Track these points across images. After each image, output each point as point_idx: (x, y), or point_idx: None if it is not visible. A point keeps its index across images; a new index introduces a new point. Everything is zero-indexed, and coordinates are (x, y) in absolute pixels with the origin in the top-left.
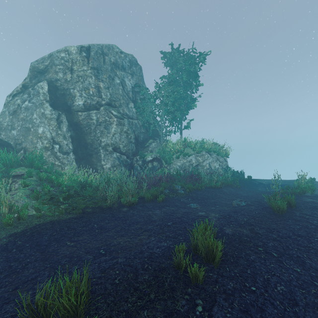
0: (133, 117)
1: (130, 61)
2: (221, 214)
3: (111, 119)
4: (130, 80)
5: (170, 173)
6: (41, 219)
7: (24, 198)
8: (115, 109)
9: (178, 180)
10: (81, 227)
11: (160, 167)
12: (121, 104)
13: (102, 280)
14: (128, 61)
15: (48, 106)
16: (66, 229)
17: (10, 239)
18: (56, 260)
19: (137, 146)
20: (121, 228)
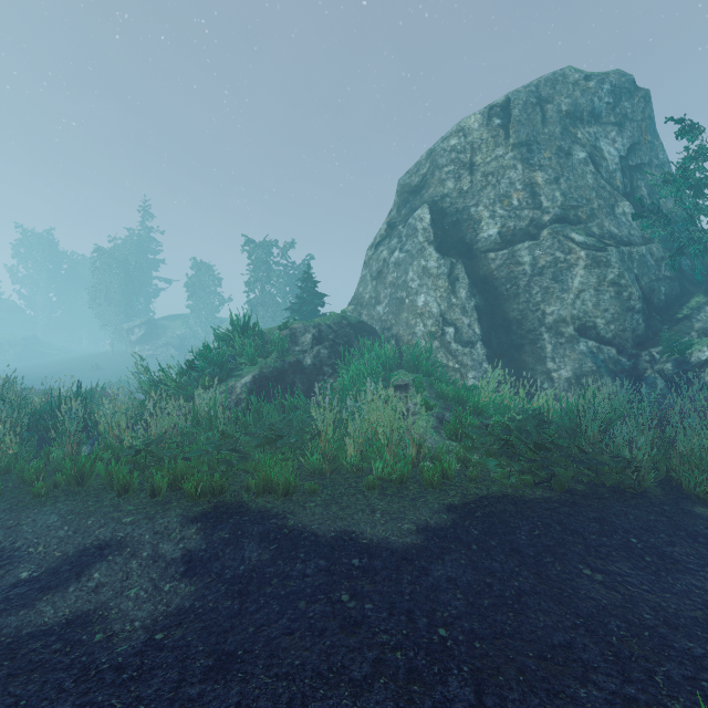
0: (631, 239)
1: (615, 89)
2: None
3: (569, 257)
4: (615, 141)
5: None
6: (480, 486)
7: (432, 434)
8: (576, 227)
9: None
10: (595, 535)
11: None
12: (595, 212)
13: None
14: (607, 93)
15: (432, 252)
16: (558, 529)
17: (454, 518)
18: (585, 612)
19: (651, 320)
20: None
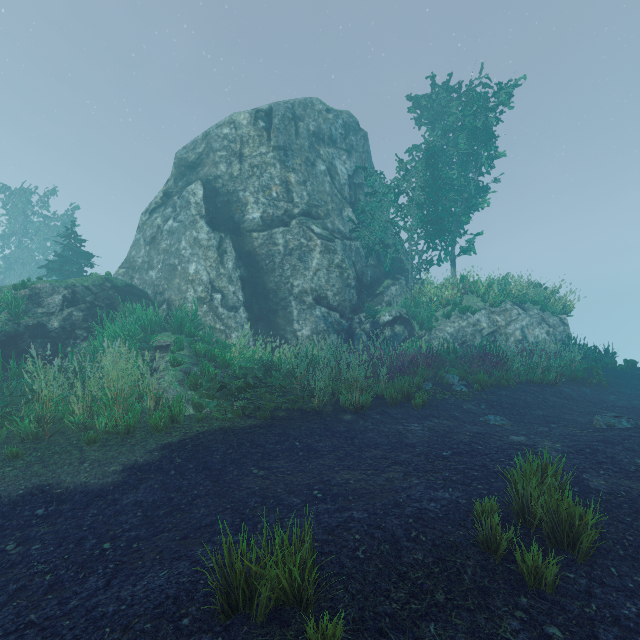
0: (352, 236)
1: (346, 125)
2: (569, 444)
3: (310, 243)
4: (346, 163)
5: (432, 349)
6: (204, 424)
7: (176, 386)
8: (317, 221)
9: (450, 363)
10: (273, 445)
11: (408, 335)
12: (330, 212)
13: (331, 548)
14: (341, 126)
15: (204, 225)
16: (248, 445)
17: (164, 453)
18: (239, 499)
19: (361, 294)
20: (346, 454)
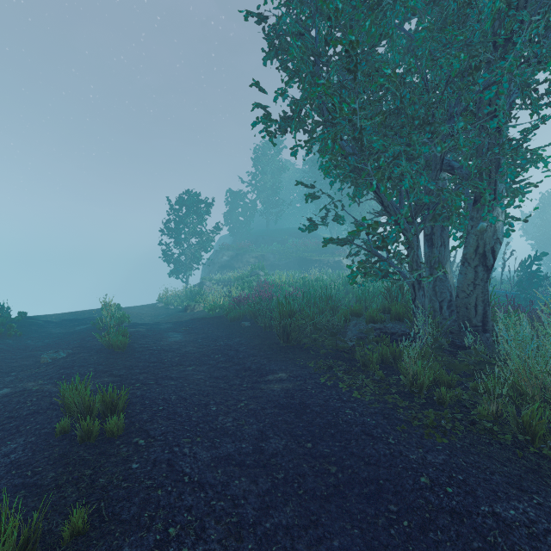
0: None
1: None
2: (46, 378)
3: None
4: None
5: None
6: None
7: None
8: None
9: None
10: None
11: None
12: None
13: None
14: None
15: None
16: None
17: None
18: None
19: None
20: None
